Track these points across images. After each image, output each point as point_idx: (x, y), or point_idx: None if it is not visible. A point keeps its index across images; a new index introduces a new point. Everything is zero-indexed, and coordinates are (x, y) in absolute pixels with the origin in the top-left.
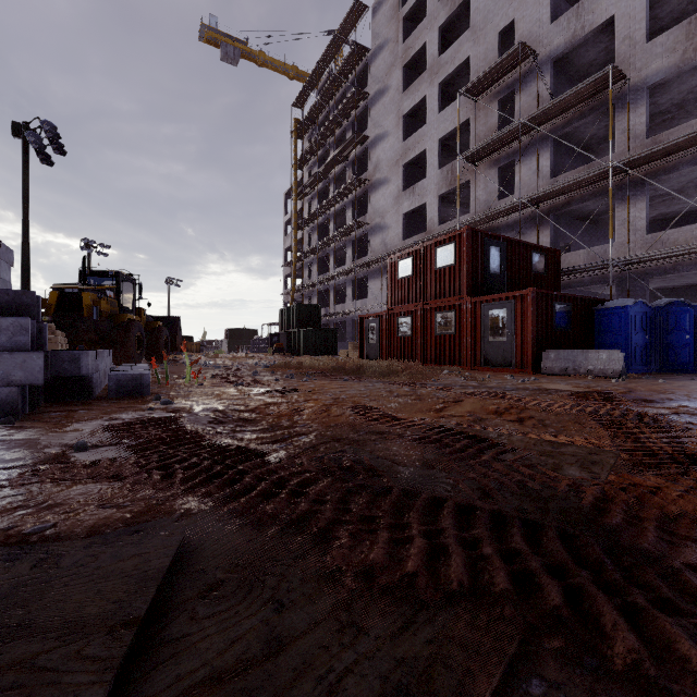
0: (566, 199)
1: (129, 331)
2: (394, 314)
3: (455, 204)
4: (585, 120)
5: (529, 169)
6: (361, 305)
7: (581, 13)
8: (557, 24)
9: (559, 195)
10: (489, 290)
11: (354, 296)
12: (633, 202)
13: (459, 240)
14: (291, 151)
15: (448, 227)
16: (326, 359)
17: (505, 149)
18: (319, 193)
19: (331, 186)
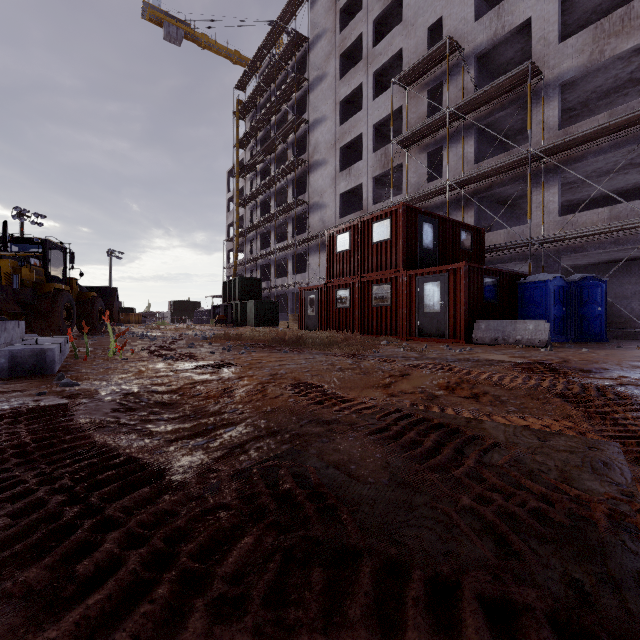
0: (489, 183)
1: (55, 301)
2: (333, 286)
3: (388, 186)
4: (505, 111)
5: (456, 155)
6: (300, 279)
7: (501, 14)
8: (480, 23)
9: (482, 179)
10: (423, 264)
11: (294, 270)
12: (547, 187)
13: (395, 215)
14: (233, 131)
15: (382, 206)
16: (266, 330)
17: (434, 136)
18: (261, 172)
19: (272, 166)
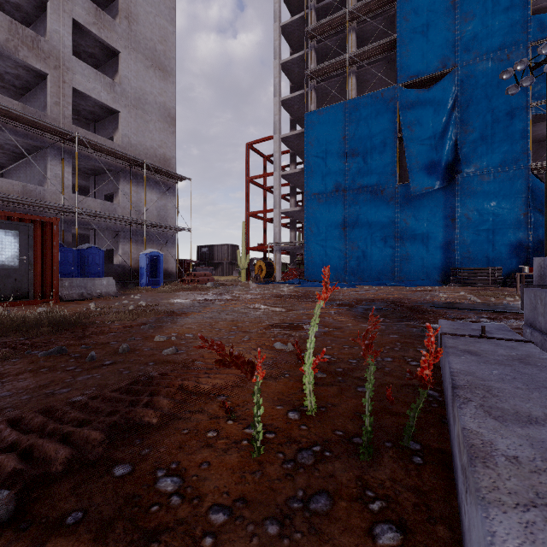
0: None
1: None
2: None
3: None
4: None
5: None
6: None
7: None
8: None
9: None
10: None
11: None
12: None
13: None
14: None
15: None
16: None
17: None
18: None
19: None
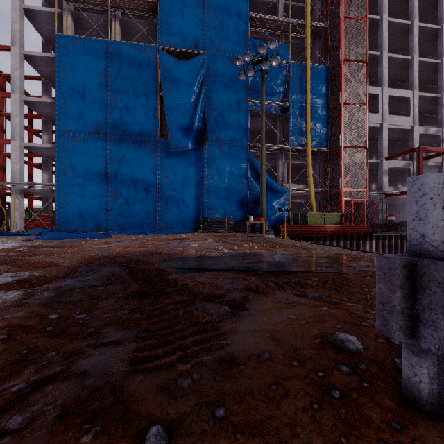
0: None
1: None
2: None
3: None
4: None
5: None
6: None
7: None
8: None
9: None
10: None
11: None
12: None
13: None
14: None
15: None
16: None
17: None
18: None
19: None
